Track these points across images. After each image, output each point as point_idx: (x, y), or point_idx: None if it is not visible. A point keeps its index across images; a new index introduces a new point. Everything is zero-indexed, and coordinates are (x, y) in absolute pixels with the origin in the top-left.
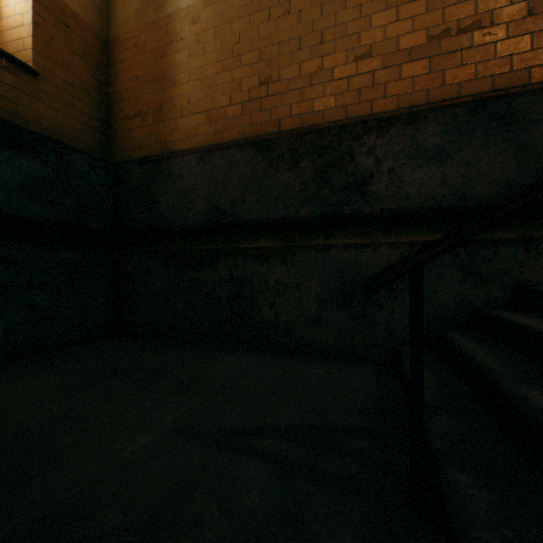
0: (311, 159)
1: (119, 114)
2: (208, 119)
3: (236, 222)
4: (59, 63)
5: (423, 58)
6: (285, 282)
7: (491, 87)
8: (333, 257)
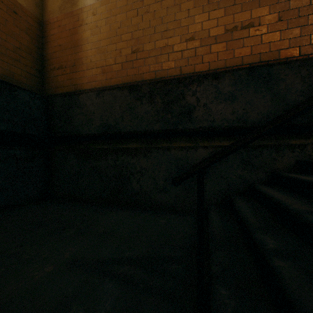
0: (161, 97)
1: (49, 67)
2: (102, 71)
3: (118, 133)
4: (11, 35)
5: (223, 42)
6: (146, 168)
7: (259, 60)
8: (172, 154)
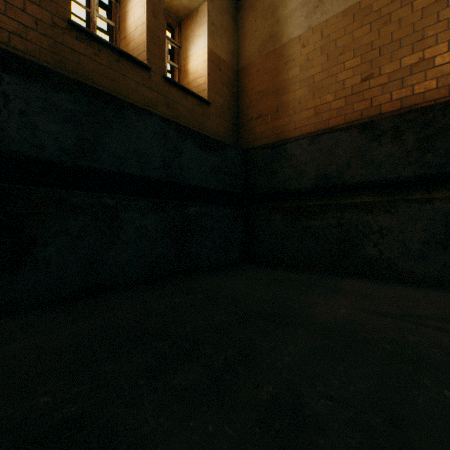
0: (413, 132)
1: (245, 118)
2: (315, 112)
3: (341, 185)
4: (217, 94)
5: None
6: (388, 227)
7: None
8: (436, 207)
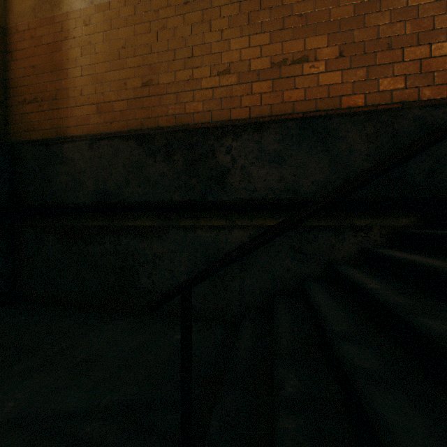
0: (183, 153)
1: (17, 98)
2: (98, 110)
3: (121, 203)
4: None
5: (268, 80)
6: (161, 256)
7: (315, 108)
8: (198, 236)
